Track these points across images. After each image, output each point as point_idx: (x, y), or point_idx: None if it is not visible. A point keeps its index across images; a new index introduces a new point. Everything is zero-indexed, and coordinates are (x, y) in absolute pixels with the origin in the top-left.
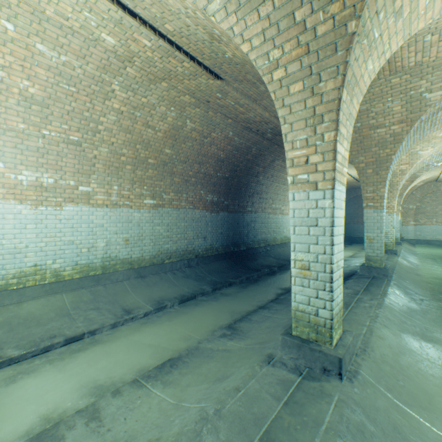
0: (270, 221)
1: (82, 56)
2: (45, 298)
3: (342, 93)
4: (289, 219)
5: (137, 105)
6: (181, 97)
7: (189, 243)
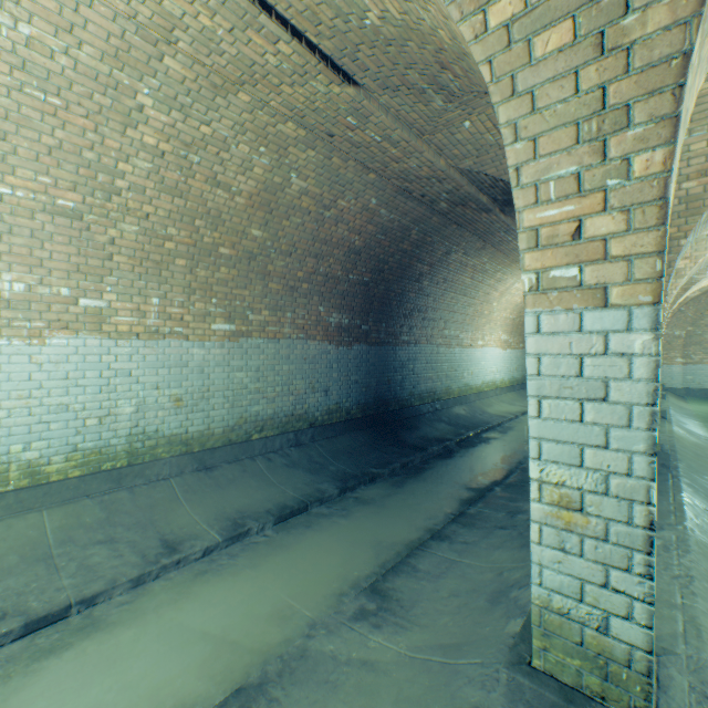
0: (440, 358)
1: (66, 27)
2: (4, 521)
3: (696, 36)
4: (473, 354)
5: (191, 140)
6: (278, 125)
7: (298, 401)
